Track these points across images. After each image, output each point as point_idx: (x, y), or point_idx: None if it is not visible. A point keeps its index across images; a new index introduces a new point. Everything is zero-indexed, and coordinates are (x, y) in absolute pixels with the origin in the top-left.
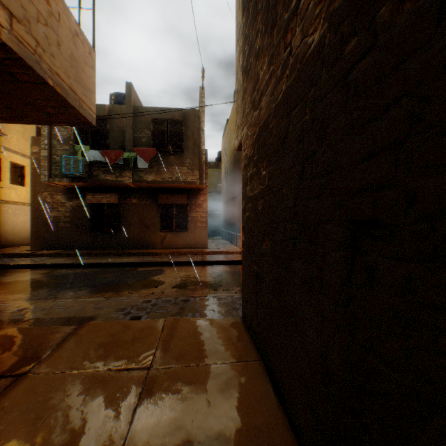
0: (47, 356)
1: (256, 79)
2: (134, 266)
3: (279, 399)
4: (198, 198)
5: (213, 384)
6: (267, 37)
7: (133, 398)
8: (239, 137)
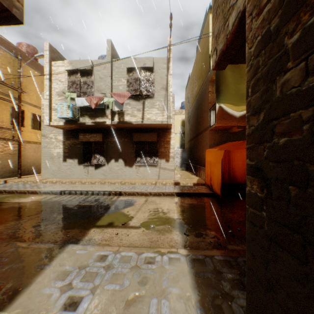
0: None
1: None
2: (111, 195)
3: None
4: (166, 136)
5: None
6: None
7: None
8: (219, 46)
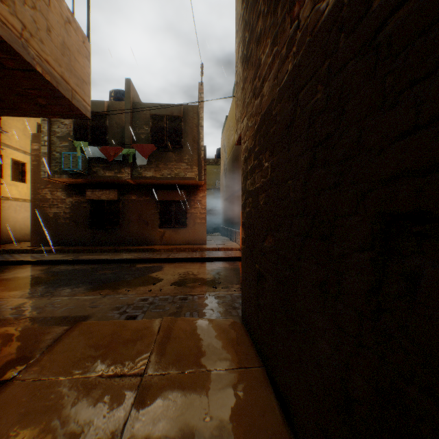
0: (35, 360)
1: (258, 65)
2: (132, 262)
3: (284, 413)
4: (197, 195)
5: (211, 394)
6: (270, 17)
7: (123, 411)
8: (238, 131)
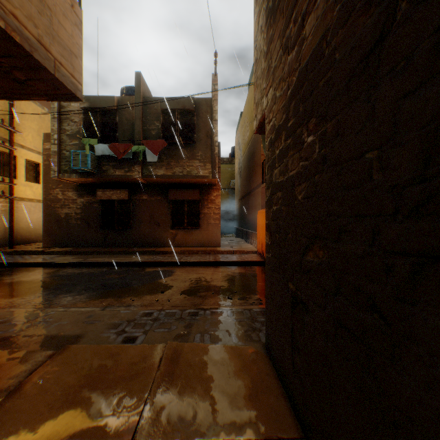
0: None
1: (293, 3)
2: (142, 266)
3: None
4: (210, 194)
5: None
6: None
7: None
8: (258, 116)
